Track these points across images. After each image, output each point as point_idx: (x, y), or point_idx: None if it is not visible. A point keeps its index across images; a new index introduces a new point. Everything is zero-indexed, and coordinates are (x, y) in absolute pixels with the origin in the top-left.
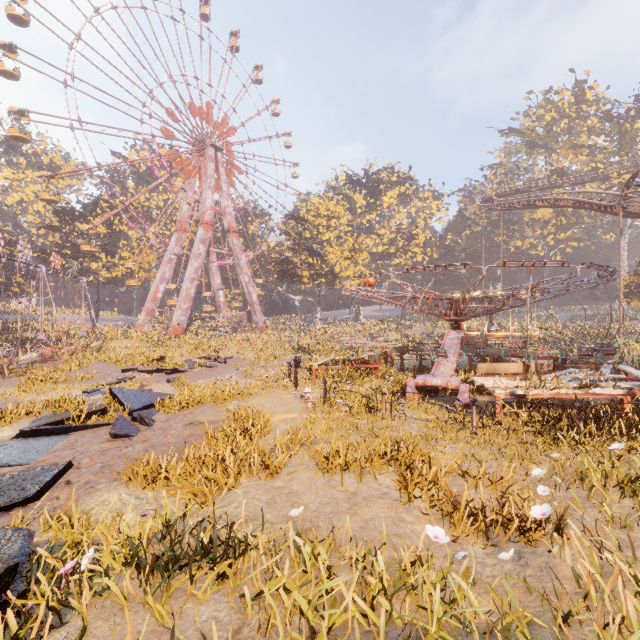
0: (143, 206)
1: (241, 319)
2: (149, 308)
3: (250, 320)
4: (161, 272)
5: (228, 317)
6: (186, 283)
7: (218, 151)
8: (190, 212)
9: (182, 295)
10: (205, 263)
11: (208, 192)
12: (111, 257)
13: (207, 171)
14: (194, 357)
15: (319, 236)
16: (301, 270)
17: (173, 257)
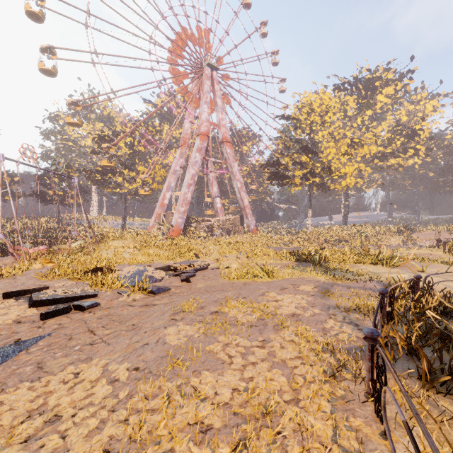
0: (157, 130)
1: (234, 222)
2: (158, 213)
3: (242, 223)
4: (167, 182)
5: (222, 220)
6: (183, 188)
7: (213, 70)
8: (191, 129)
9: (180, 199)
10: (203, 173)
11: (204, 106)
12: (129, 171)
13: (203, 88)
14: (163, 264)
15: (311, 135)
16: (293, 169)
17: (177, 169)
